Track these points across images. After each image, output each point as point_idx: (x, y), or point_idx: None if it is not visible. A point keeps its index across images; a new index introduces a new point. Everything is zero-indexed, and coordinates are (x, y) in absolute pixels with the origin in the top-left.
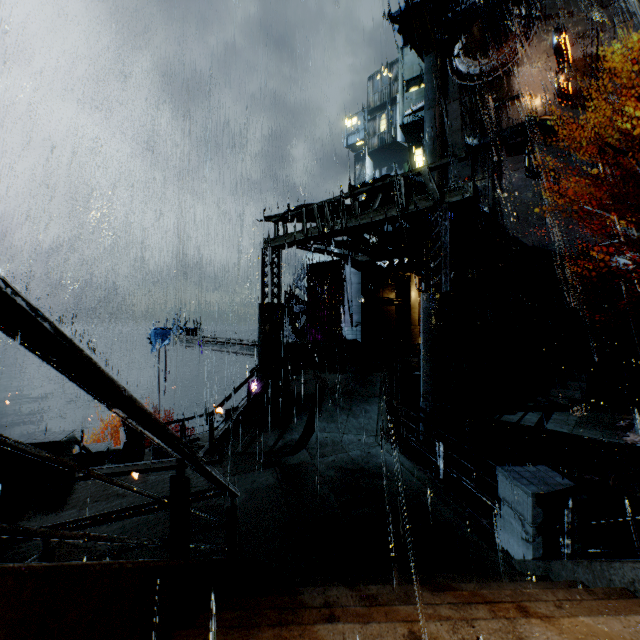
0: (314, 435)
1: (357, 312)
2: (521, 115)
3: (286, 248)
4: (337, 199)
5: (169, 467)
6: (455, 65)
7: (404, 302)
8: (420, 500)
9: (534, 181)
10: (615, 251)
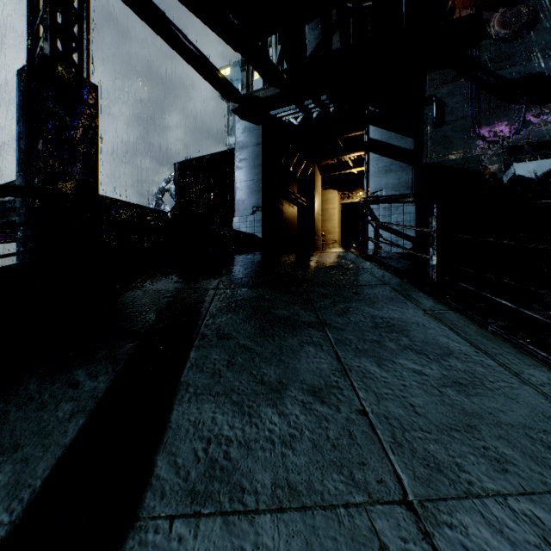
0: None
1: (255, 190)
2: None
3: None
4: None
5: None
6: None
7: (307, 204)
8: None
9: None
10: (522, 158)
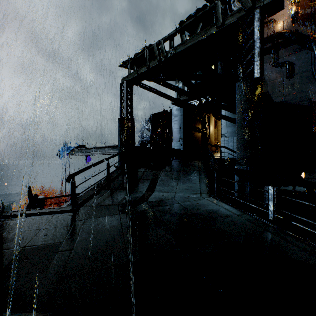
0: (153, 194)
1: (180, 132)
2: (269, 32)
3: (136, 83)
4: (169, 35)
5: (32, 214)
6: (231, 9)
7: (206, 131)
8: (260, 238)
9: (277, 68)
10: None
